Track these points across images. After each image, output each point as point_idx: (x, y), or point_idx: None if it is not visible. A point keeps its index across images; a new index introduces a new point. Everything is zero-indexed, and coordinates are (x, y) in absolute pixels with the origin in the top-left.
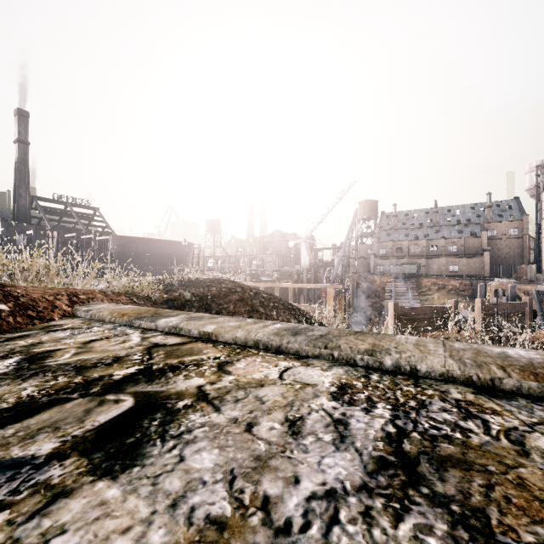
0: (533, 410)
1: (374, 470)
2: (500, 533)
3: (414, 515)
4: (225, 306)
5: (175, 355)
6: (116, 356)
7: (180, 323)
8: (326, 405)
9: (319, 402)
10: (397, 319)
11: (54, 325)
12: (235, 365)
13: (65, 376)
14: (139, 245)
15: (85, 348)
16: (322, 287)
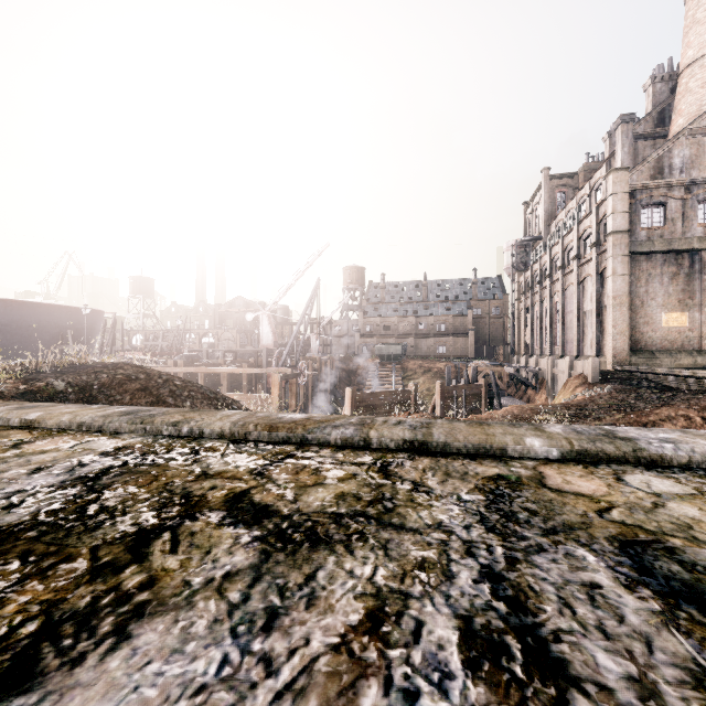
0: (246, 447)
1: (69, 480)
2: (107, 490)
3: (65, 491)
4: (118, 398)
5: None
6: None
7: None
8: (88, 458)
9: (83, 457)
10: (354, 406)
11: None
12: (35, 443)
13: None
14: (2, 310)
15: None
16: (268, 372)
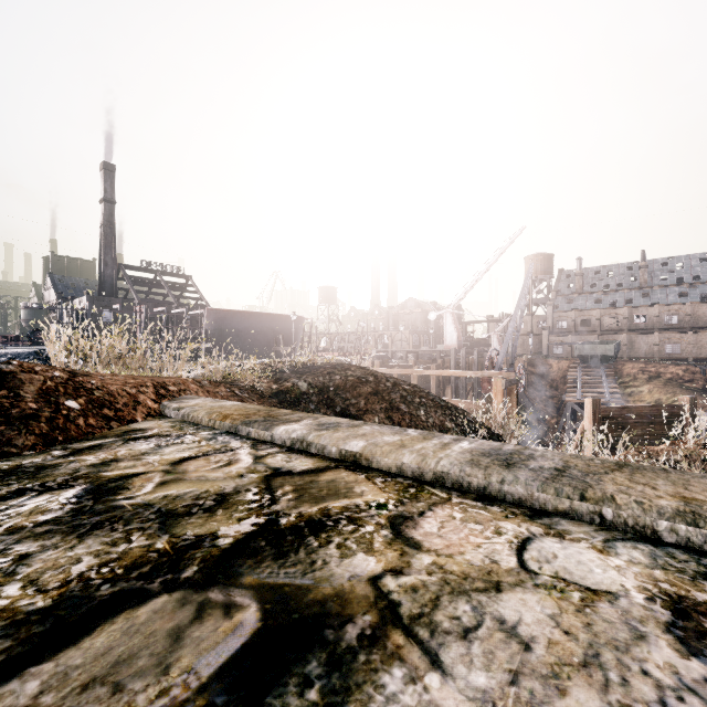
0: None
1: None
2: None
3: None
4: (353, 401)
5: (311, 496)
6: (220, 492)
7: (308, 434)
8: (685, 670)
9: (659, 658)
10: (598, 423)
11: (136, 430)
12: (422, 527)
13: (142, 534)
14: (239, 320)
15: (174, 472)
16: (484, 376)
